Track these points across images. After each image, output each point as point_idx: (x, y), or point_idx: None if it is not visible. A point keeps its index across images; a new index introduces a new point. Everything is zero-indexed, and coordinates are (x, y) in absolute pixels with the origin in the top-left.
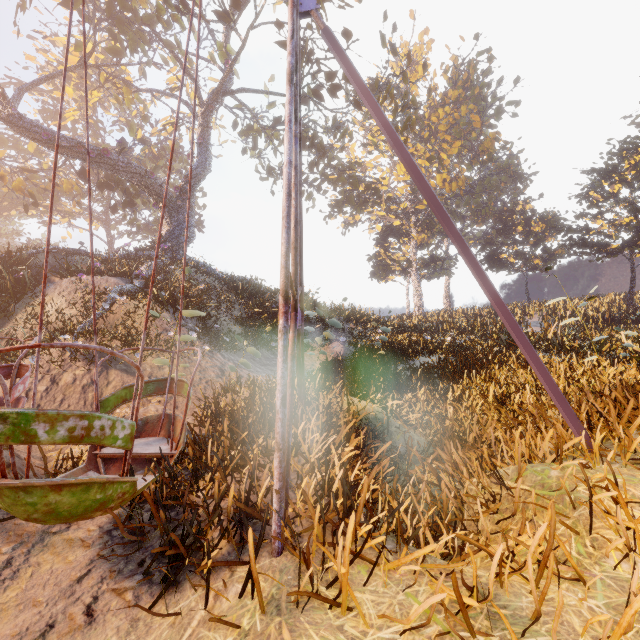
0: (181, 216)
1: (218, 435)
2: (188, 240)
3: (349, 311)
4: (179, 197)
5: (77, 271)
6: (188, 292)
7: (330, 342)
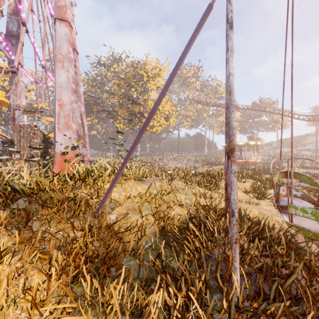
0: None
1: (307, 266)
2: None
3: None
4: None
5: None
6: None
7: None
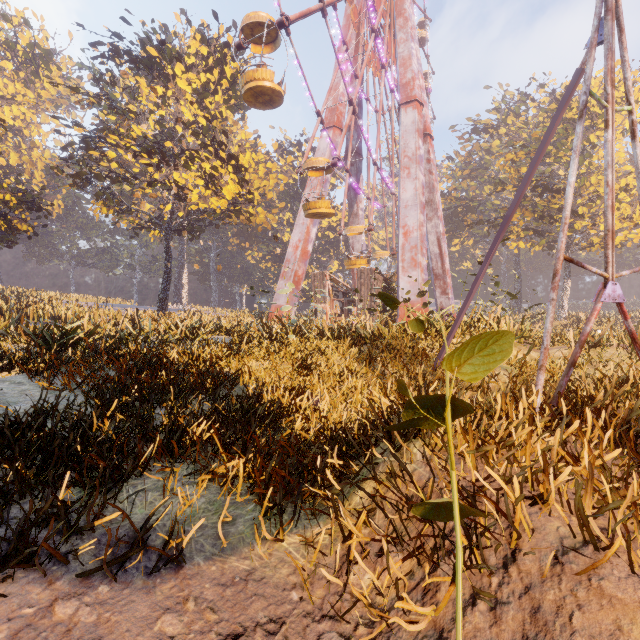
0: None
1: None
2: None
3: None
4: None
5: None
6: None
7: None
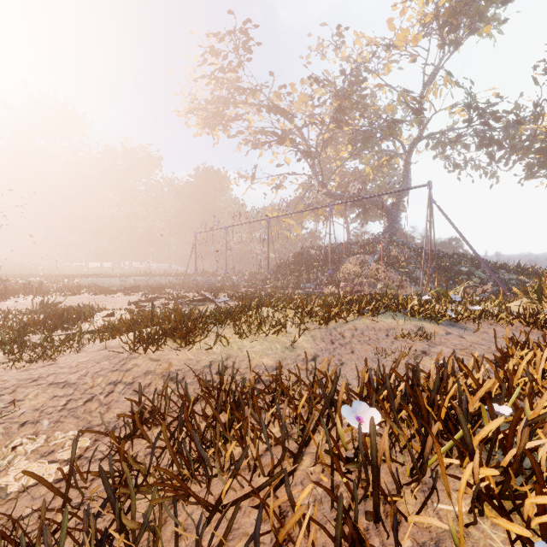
0: (393, 217)
1: None
2: (397, 230)
3: (511, 266)
4: (392, 207)
5: (353, 253)
6: (399, 260)
7: (483, 285)
